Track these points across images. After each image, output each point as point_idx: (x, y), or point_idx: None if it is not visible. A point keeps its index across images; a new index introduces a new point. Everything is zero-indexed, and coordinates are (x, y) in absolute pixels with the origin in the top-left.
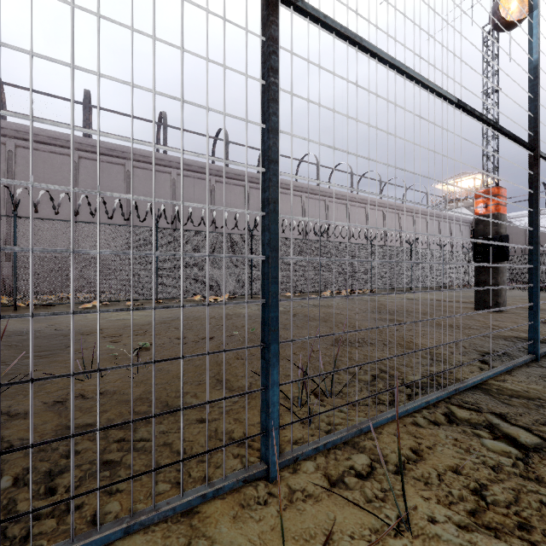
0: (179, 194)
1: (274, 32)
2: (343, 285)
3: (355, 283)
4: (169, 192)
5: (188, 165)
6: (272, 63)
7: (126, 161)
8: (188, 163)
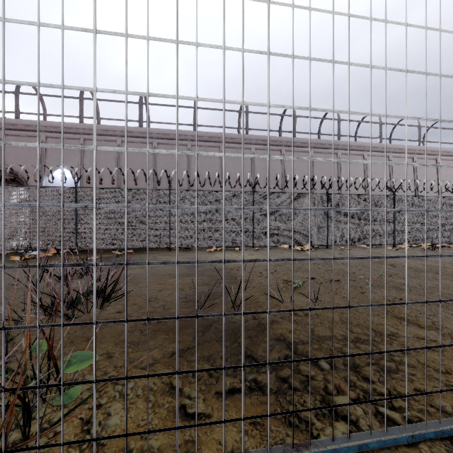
0: (257, 164)
1: None
2: (420, 238)
3: (434, 237)
4: (249, 163)
5: (264, 141)
6: None
7: (220, 144)
8: (263, 139)
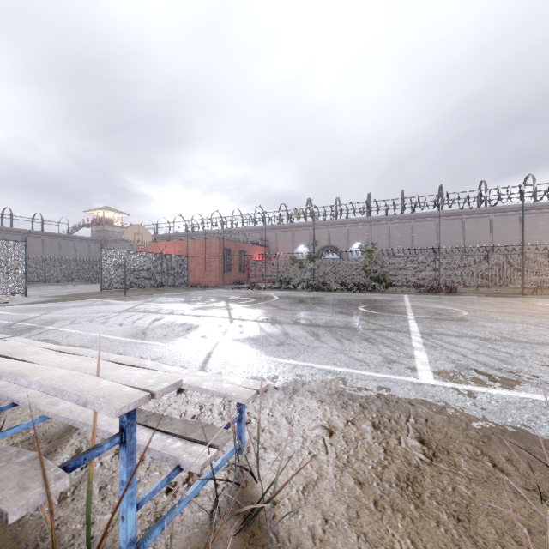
0: (495, 227)
1: (523, 251)
2: None
3: None
4: (488, 228)
5: (502, 209)
6: (522, 254)
7: (462, 216)
8: (501, 208)
